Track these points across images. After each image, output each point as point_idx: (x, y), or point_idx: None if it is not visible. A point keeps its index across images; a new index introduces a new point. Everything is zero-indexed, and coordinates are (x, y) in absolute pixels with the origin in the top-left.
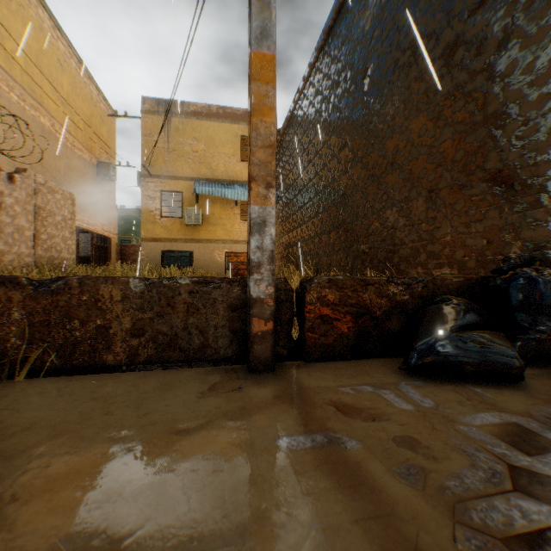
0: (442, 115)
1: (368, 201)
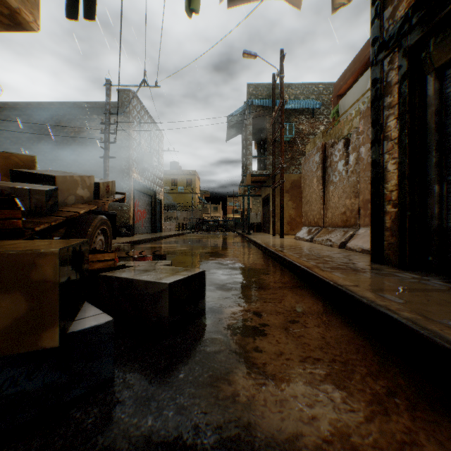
0: None
1: None
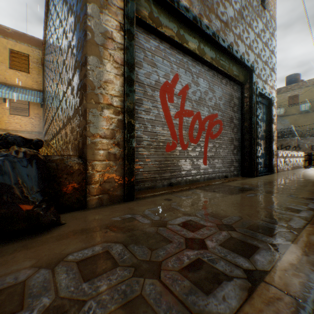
0: (67, 36)
1: (56, 102)
